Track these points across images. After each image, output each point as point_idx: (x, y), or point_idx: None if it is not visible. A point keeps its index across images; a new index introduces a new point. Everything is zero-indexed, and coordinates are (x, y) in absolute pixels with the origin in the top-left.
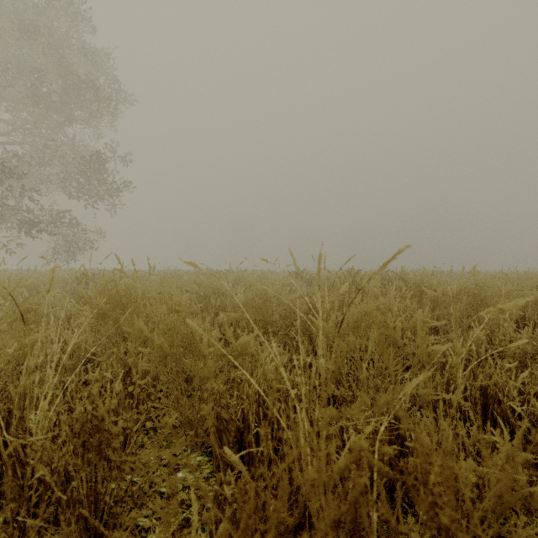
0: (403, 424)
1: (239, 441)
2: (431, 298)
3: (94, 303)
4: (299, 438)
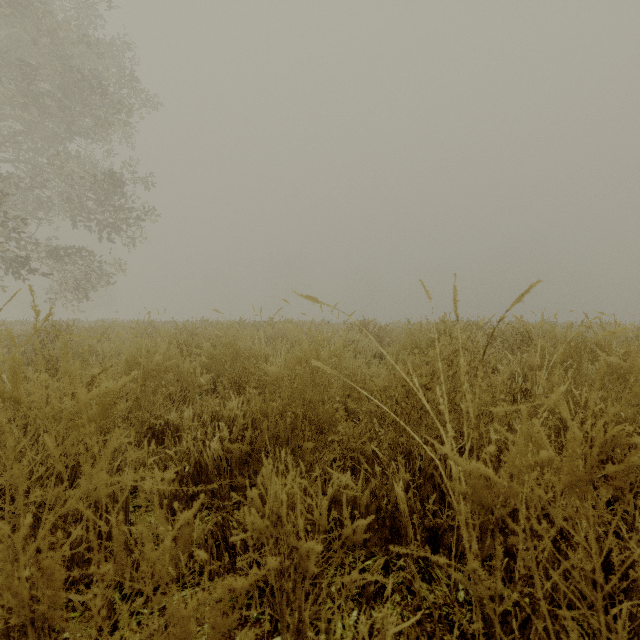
0: None
1: None
2: (617, 371)
3: None
4: None
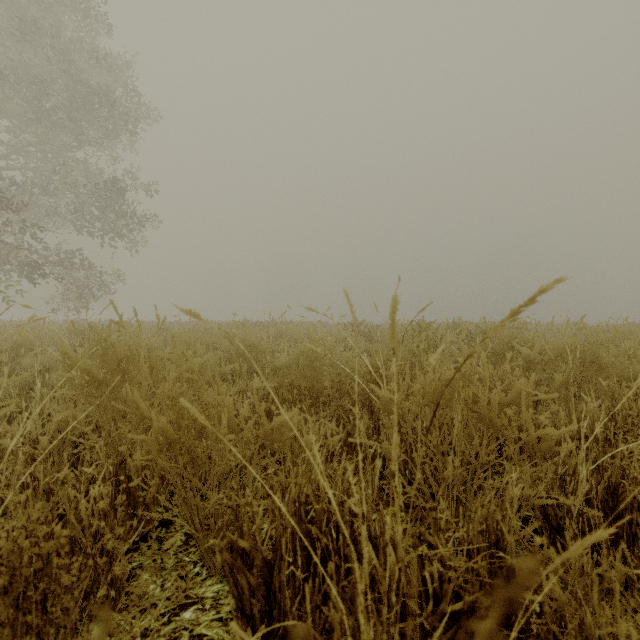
0: (510, 548)
1: (268, 581)
2: (526, 358)
3: (82, 367)
4: (359, 611)
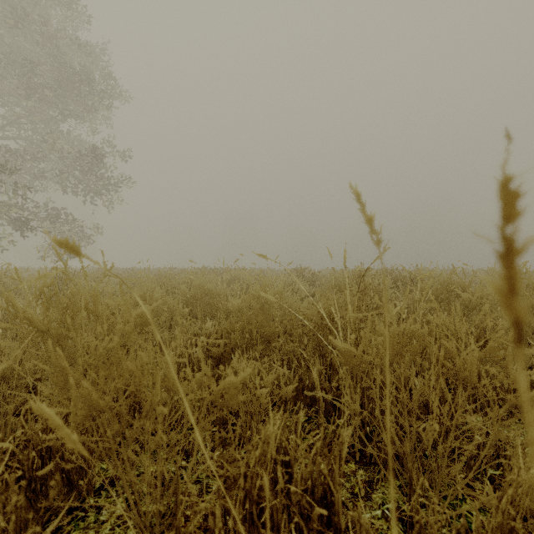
0: None
1: None
2: (467, 303)
3: (22, 316)
4: None
